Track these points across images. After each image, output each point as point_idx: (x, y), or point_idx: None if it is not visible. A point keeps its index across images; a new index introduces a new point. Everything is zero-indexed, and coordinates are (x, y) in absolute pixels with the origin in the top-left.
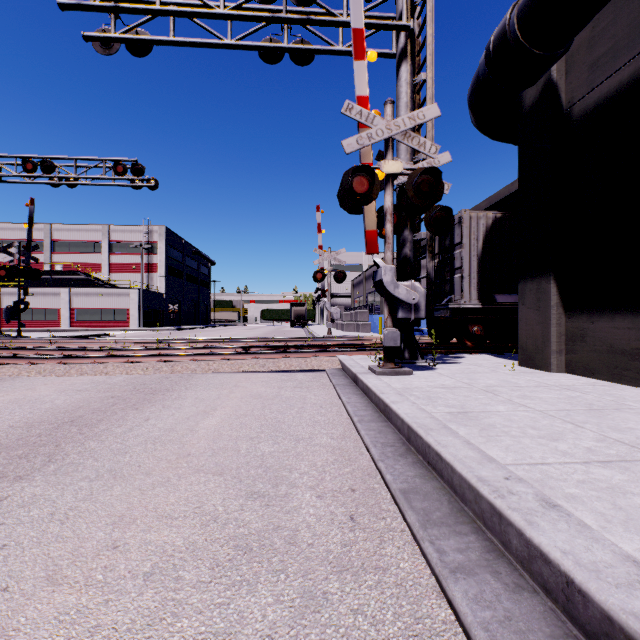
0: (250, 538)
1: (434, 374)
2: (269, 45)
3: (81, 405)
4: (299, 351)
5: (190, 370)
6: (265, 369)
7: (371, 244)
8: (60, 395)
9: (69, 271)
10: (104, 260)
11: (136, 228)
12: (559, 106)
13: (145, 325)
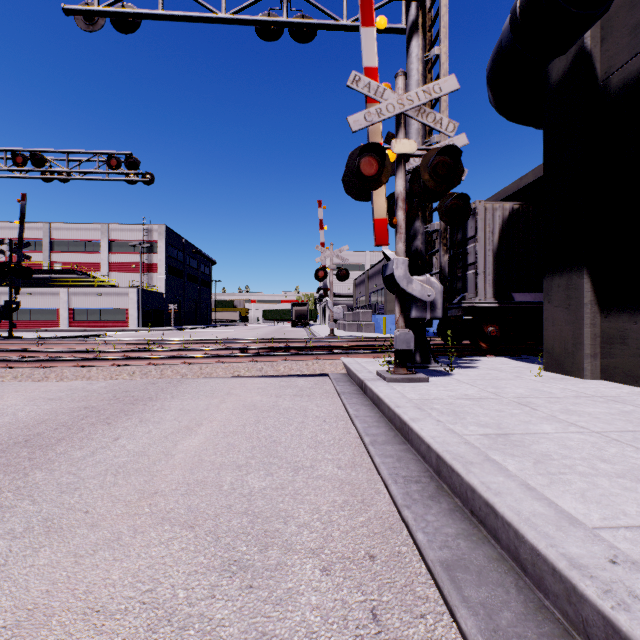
0: None
1: (452, 381)
2: (267, 19)
3: (46, 418)
4: (300, 353)
5: (180, 375)
6: (262, 373)
7: (380, 234)
8: (27, 405)
9: (68, 270)
10: (103, 259)
11: (136, 227)
12: (594, 77)
13: (144, 325)
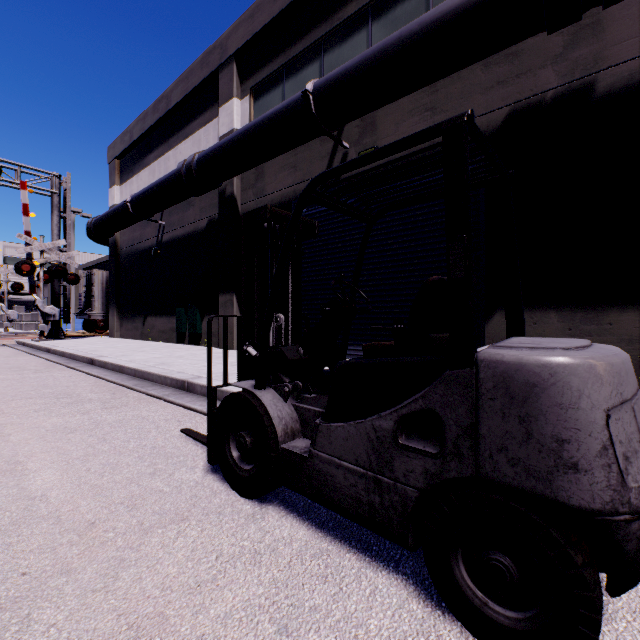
0: None
1: (64, 340)
2: None
3: None
4: None
5: None
6: None
7: (33, 290)
8: None
9: None
10: None
11: None
12: (118, 248)
13: None
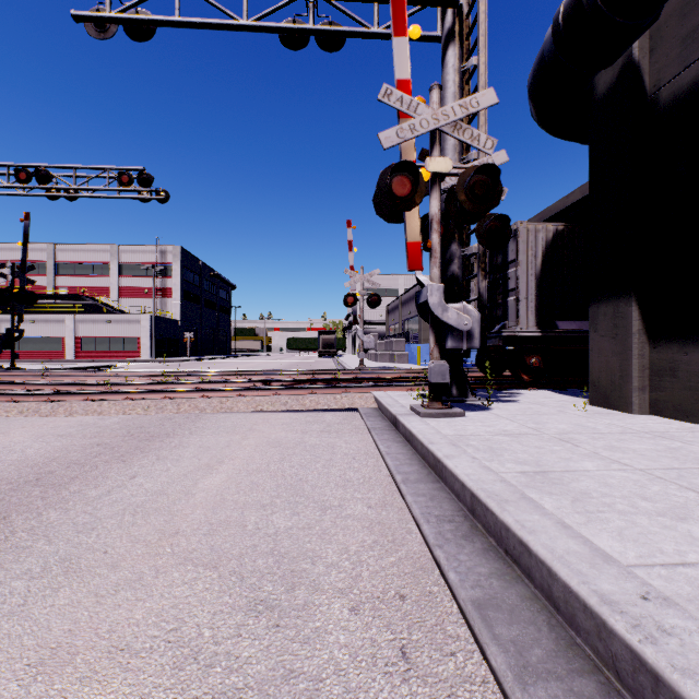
0: (245, 697)
1: (490, 416)
2: (292, 26)
3: (56, 456)
4: (327, 386)
5: (199, 409)
6: (287, 408)
7: (414, 258)
8: (35, 442)
9: (74, 296)
10: (113, 283)
11: (148, 248)
12: (642, 91)
13: (158, 355)
